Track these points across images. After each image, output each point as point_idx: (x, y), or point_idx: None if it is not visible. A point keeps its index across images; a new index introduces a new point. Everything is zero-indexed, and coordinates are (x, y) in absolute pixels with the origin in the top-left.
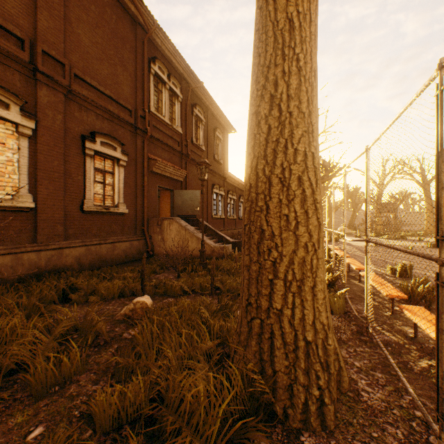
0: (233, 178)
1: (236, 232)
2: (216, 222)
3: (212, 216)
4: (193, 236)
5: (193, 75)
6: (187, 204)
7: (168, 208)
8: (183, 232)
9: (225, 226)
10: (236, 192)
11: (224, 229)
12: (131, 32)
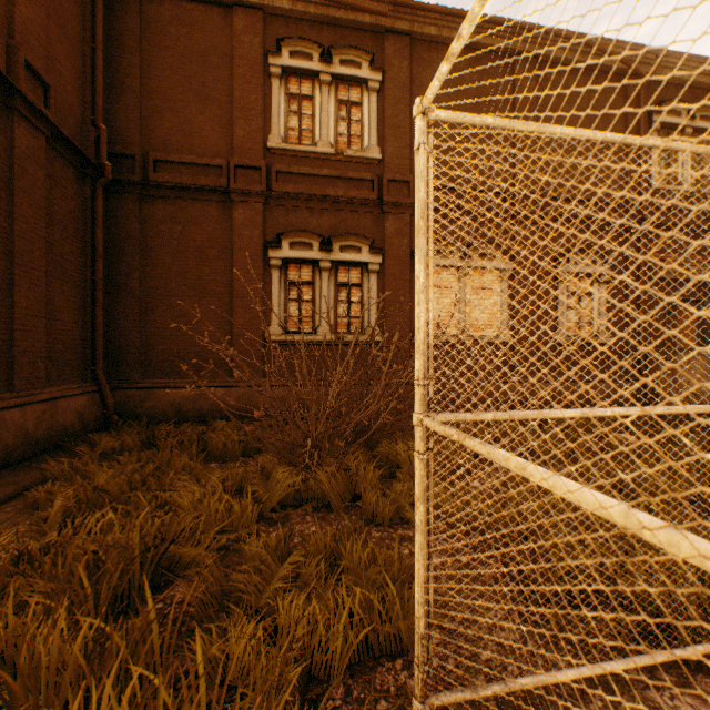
0: None
1: None
2: None
3: None
4: None
5: None
6: None
7: (691, 332)
8: None
9: None
10: None
11: None
12: (616, 96)
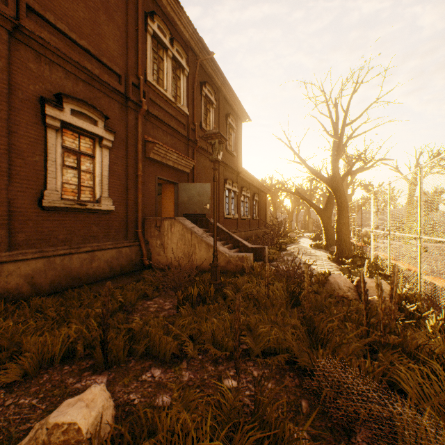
0: (247, 173)
1: (251, 233)
2: (229, 222)
3: (224, 216)
4: (202, 242)
5: (202, 44)
6: (195, 200)
7: (172, 205)
8: (188, 235)
9: (238, 227)
10: (251, 189)
11: (237, 231)
12: None
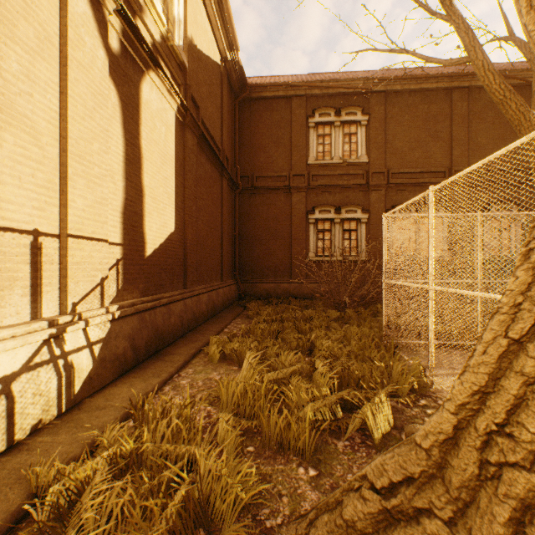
0: None
1: None
2: None
3: None
4: None
5: None
6: None
7: None
8: None
9: None
10: None
11: None
12: (529, 99)
